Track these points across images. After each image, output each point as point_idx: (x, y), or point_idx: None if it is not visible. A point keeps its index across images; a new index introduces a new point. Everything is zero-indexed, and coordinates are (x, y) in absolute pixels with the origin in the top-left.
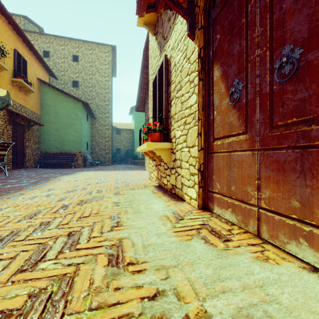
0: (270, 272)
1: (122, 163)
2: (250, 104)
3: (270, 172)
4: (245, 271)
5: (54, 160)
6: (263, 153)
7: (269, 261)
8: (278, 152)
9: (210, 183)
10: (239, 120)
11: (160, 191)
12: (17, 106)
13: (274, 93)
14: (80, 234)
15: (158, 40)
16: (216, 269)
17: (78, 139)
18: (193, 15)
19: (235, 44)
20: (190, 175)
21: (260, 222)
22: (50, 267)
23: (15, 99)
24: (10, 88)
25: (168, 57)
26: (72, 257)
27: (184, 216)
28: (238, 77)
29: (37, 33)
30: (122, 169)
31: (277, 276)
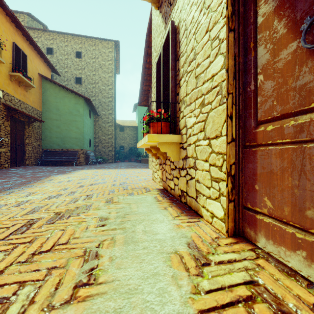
0: None
1: (126, 161)
2: None
3: None
4: None
5: (55, 158)
6: None
7: None
8: None
9: (248, 196)
10: None
11: (166, 197)
12: (16, 102)
13: None
14: (2, 312)
15: (163, 12)
16: None
17: (80, 136)
18: None
19: None
20: (212, 180)
21: None
22: None
23: (13, 95)
24: (8, 83)
25: (176, 24)
26: None
27: (208, 253)
28: None
29: (40, 30)
30: (125, 167)
31: None
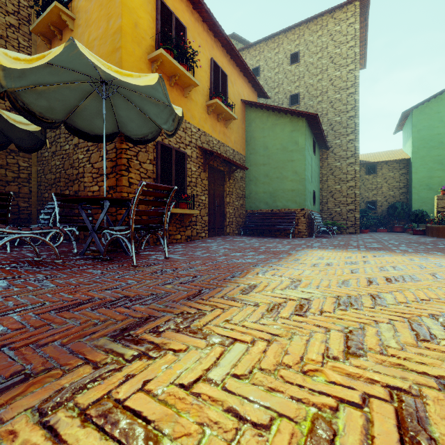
0: None
1: (381, 230)
2: None
3: None
4: None
5: (262, 224)
6: None
7: None
8: None
9: None
10: None
11: None
12: (214, 144)
13: None
14: None
15: None
16: None
17: (299, 187)
18: None
19: None
20: None
21: None
22: None
23: (211, 134)
24: (205, 117)
25: None
26: None
27: None
28: None
29: (245, 49)
30: (412, 249)
31: None
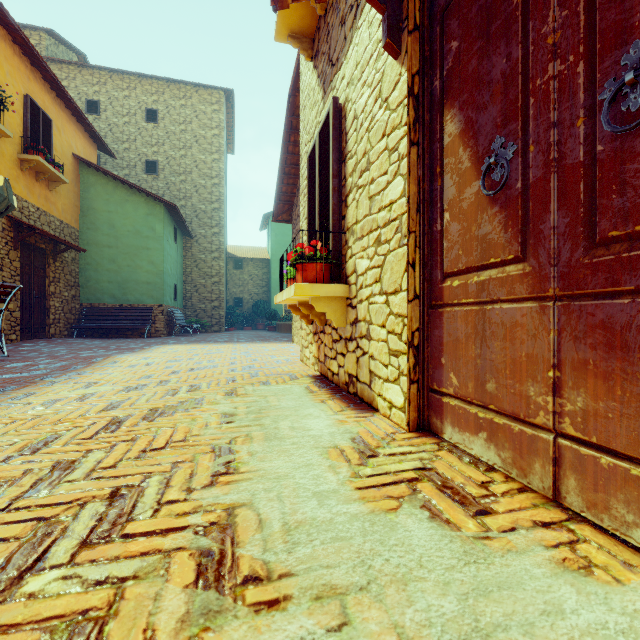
0: (606, 609)
1: (247, 328)
2: (535, 191)
3: (588, 352)
4: (542, 605)
5: (108, 322)
6: (568, 305)
7: (596, 574)
8: (610, 304)
9: (434, 374)
10: (506, 230)
11: (324, 387)
12: (31, 212)
13: (598, 162)
14: (139, 493)
15: (320, 69)
16: (466, 599)
17: (156, 280)
18: (396, 2)
19: (496, 57)
20: (390, 354)
21: (560, 468)
22: (50, 591)
23: (26, 198)
24: (17, 174)
25: (341, 101)
26: (109, 559)
27: (377, 447)
28: (502, 130)
29: (73, 64)
30: (246, 340)
31: (625, 620)
